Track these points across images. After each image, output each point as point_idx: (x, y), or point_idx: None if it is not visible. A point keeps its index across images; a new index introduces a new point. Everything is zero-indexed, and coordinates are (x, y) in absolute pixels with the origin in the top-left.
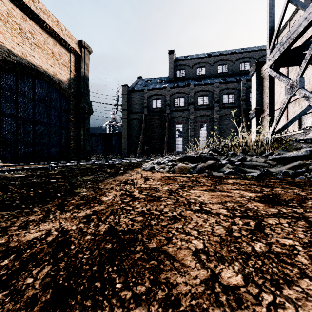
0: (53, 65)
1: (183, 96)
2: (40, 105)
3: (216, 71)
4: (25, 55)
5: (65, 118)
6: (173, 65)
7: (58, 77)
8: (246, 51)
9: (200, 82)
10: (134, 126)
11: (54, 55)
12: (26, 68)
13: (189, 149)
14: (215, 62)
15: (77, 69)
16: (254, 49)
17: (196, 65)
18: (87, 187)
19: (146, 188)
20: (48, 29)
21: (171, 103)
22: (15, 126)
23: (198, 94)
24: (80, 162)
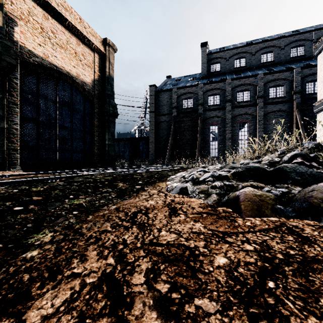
0: (76, 66)
1: (218, 92)
2: (62, 109)
3: (259, 61)
4: (46, 56)
5: (88, 122)
6: (206, 59)
7: (81, 78)
8: (299, 32)
9: (239, 75)
10: (163, 129)
11: (77, 55)
12: (47, 69)
13: (226, 154)
14: (258, 50)
15: (101, 70)
16: (310, 29)
17: (234, 56)
18: (61, 226)
19: (168, 254)
20: (70, 27)
21: (204, 101)
22: (37, 132)
23: (236, 89)
24: (99, 169)
